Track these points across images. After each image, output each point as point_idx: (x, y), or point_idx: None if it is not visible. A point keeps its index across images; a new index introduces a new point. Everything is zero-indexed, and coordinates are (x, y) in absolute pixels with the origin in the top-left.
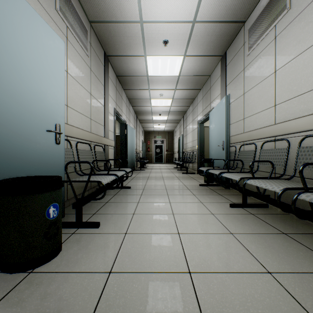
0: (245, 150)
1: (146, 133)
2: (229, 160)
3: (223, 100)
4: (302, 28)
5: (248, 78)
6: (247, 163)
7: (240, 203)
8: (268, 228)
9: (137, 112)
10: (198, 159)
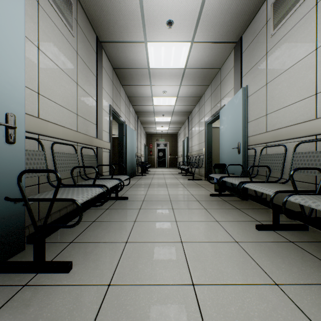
0: (270, 154)
1: (149, 135)
2: (252, 166)
3: (239, 94)
4: None
5: (272, 63)
6: (273, 170)
7: (270, 224)
8: None
9: (138, 112)
10: (206, 163)
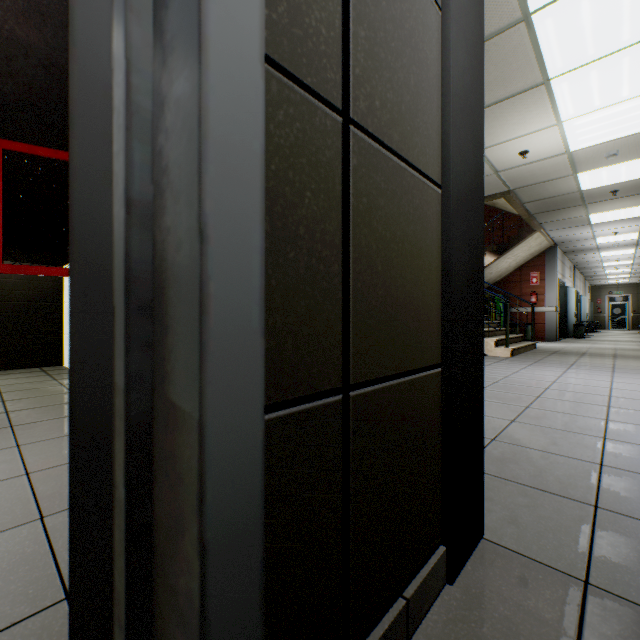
0: None
1: (594, 288)
2: None
3: None
4: None
5: None
6: None
7: None
8: None
9: (586, 276)
10: None
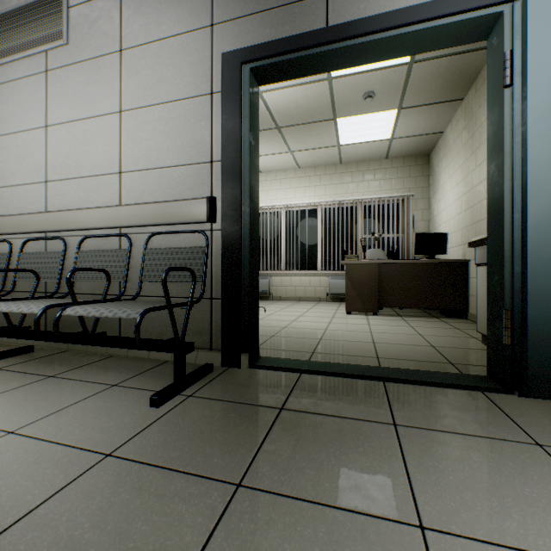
0: None
1: None
2: None
3: None
4: (84, 86)
5: None
6: None
7: None
8: (27, 378)
9: None
10: None
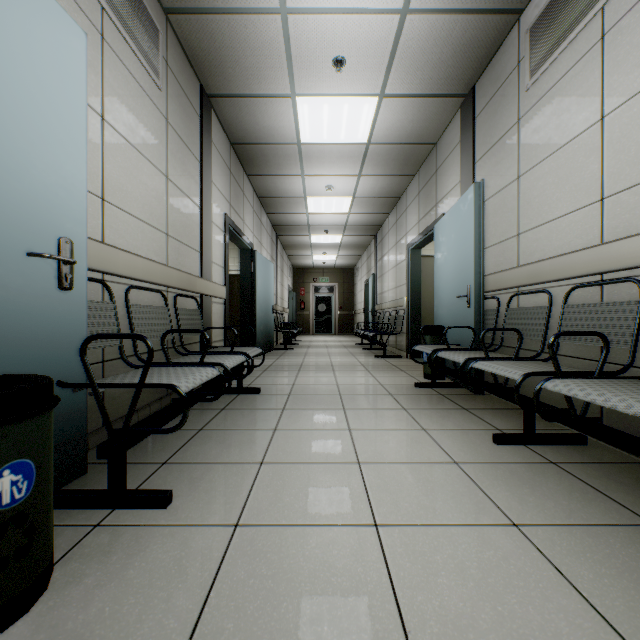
0: (524, 307)
1: (298, 271)
2: (489, 329)
3: (469, 195)
4: None
5: (529, 139)
6: (528, 337)
7: (518, 434)
8: (606, 506)
9: (278, 226)
10: (409, 326)
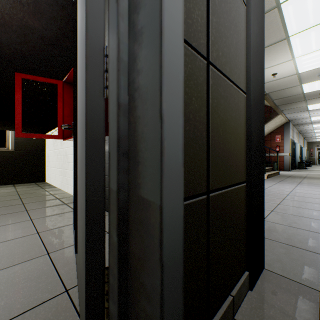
0: None
1: (309, 143)
2: None
3: None
4: None
5: None
6: None
7: None
8: None
9: (305, 137)
10: None
